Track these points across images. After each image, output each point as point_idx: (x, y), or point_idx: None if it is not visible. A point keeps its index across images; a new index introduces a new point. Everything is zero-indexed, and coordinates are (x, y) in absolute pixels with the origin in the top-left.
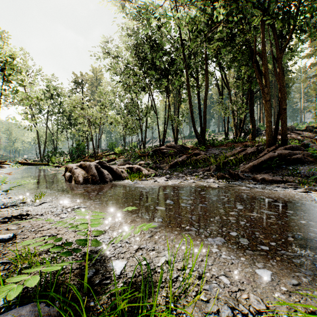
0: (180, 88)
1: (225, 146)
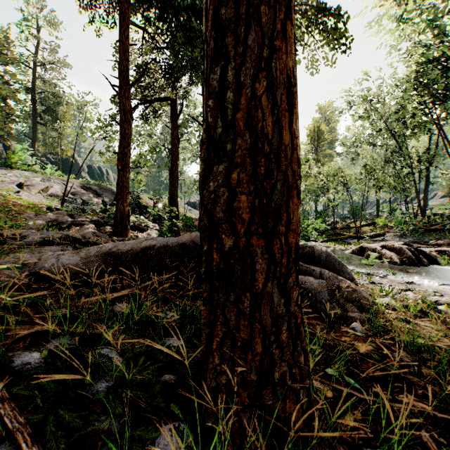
0: None
1: None
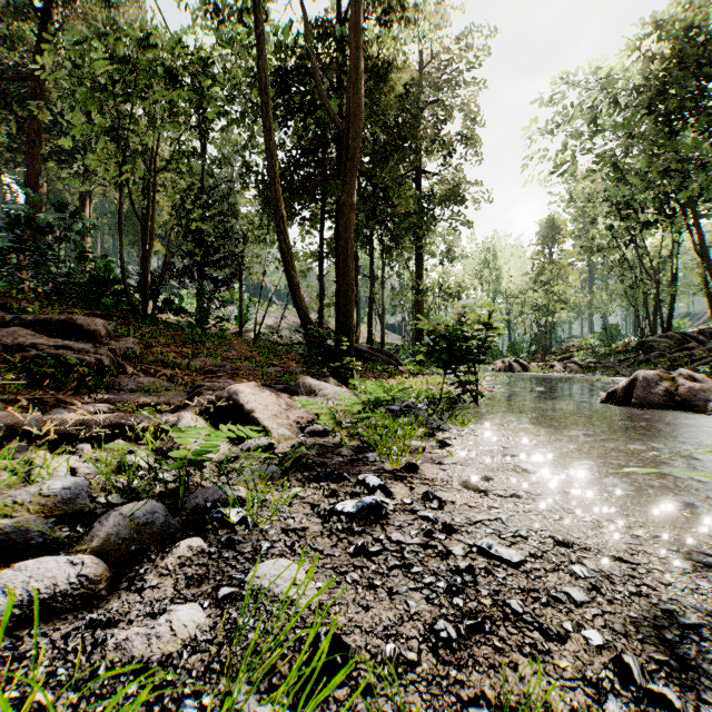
0: None
1: None
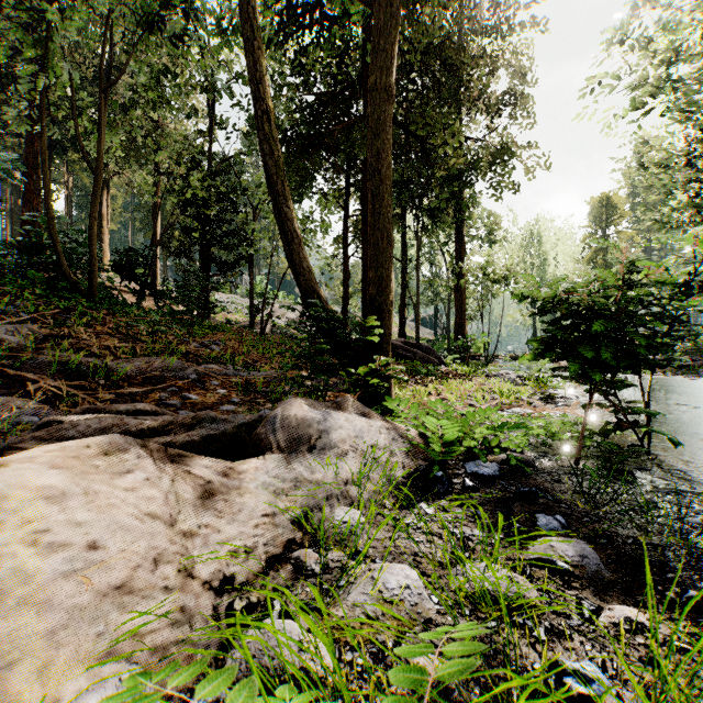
0: None
1: None
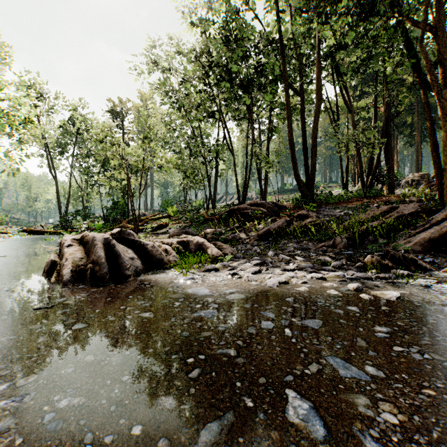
0: (270, 112)
1: (348, 204)
